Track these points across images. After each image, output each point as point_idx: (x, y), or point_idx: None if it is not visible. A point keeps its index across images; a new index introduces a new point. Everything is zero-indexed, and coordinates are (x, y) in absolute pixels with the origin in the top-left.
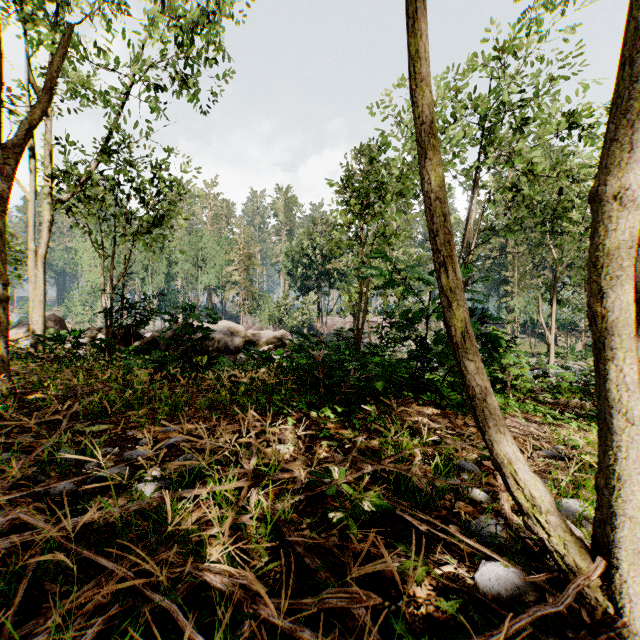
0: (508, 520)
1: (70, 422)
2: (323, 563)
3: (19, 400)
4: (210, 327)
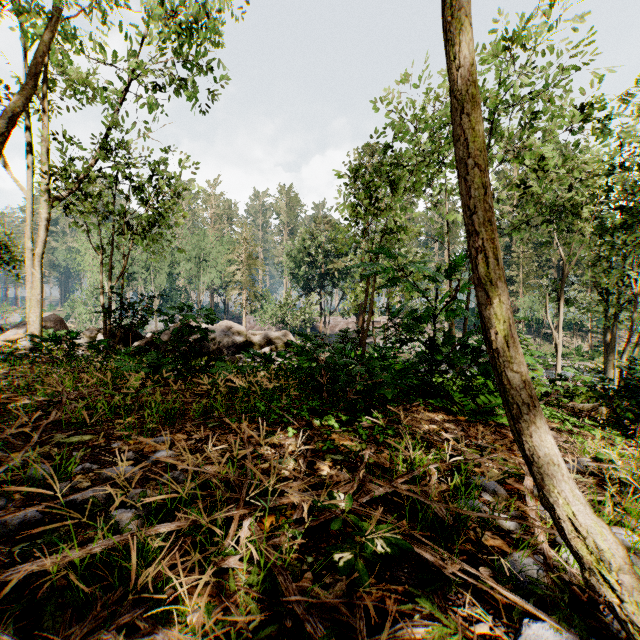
0: (547, 558)
1: (51, 432)
2: (328, 629)
3: (2, 406)
4: (211, 327)
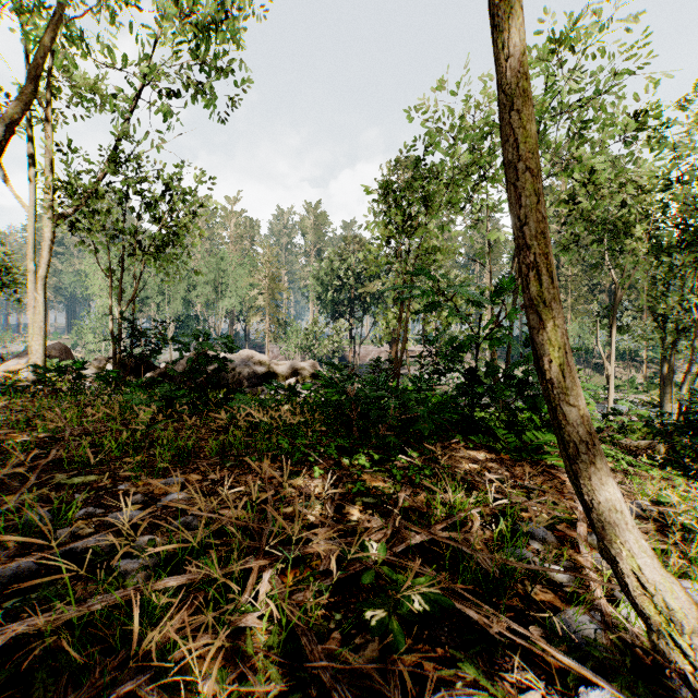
0: (605, 616)
1: (52, 472)
2: None
3: None
4: (230, 357)
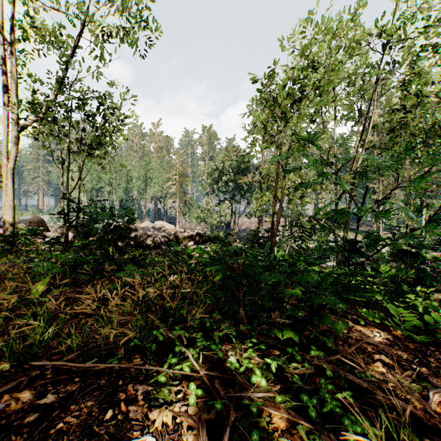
0: None
1: None
2: None
3: None
4: (148, 226)
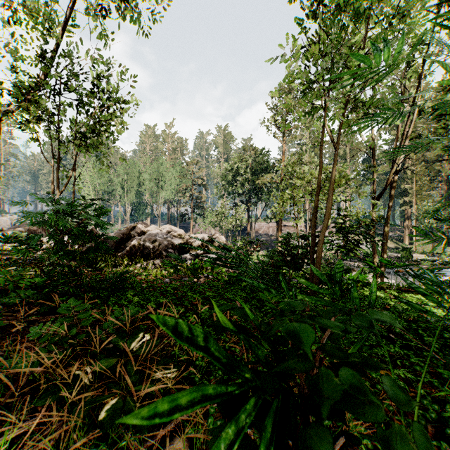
0: None
1: None
2: None
3: None
4: (153, 231)
